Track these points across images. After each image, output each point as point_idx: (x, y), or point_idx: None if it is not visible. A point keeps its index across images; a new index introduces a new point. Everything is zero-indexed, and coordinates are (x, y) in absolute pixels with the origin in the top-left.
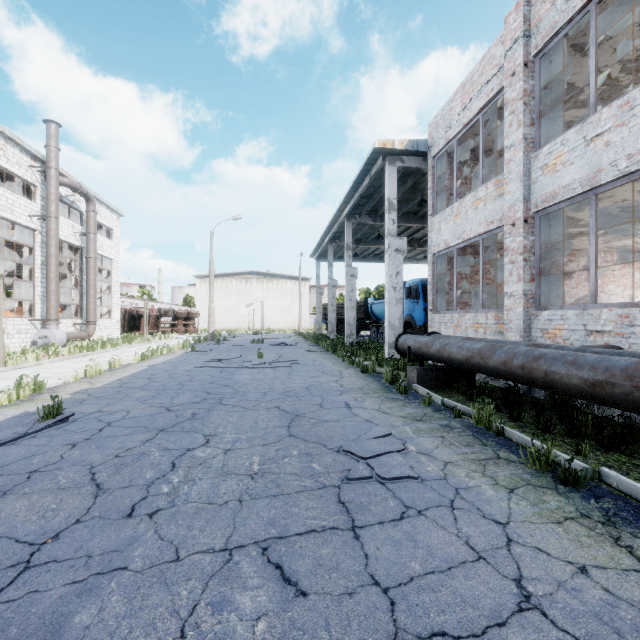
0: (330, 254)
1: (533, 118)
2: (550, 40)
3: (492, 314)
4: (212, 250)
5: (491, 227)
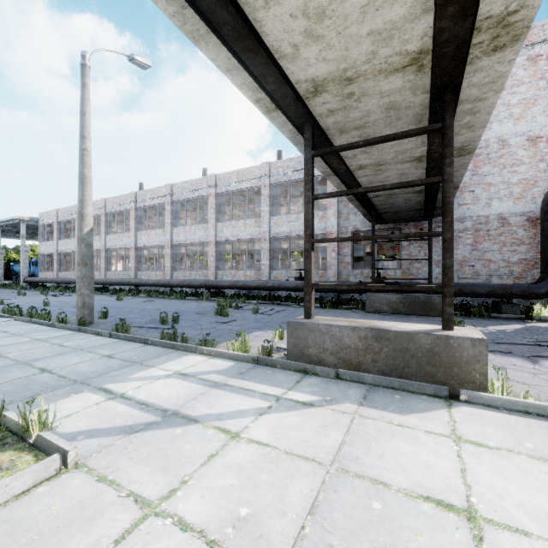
0: None
1: (60, 233)
2: (62, 221)
3: (53, 272)
4: None
5: (53, 252)
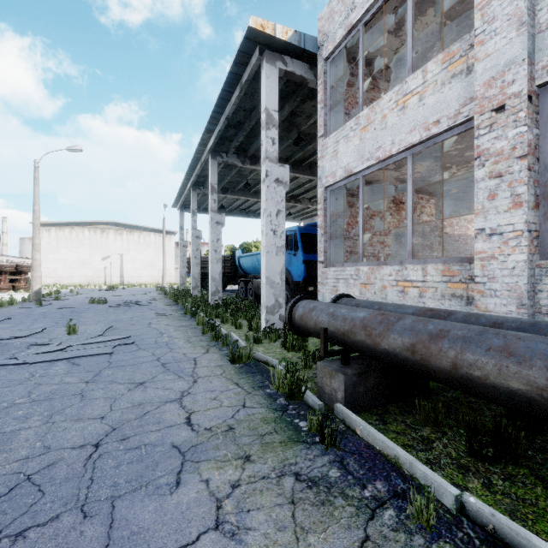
0: (193, 201)
1: None
2: None
3: (437, 266)
4: (37, 185)
5: (435, 130)
